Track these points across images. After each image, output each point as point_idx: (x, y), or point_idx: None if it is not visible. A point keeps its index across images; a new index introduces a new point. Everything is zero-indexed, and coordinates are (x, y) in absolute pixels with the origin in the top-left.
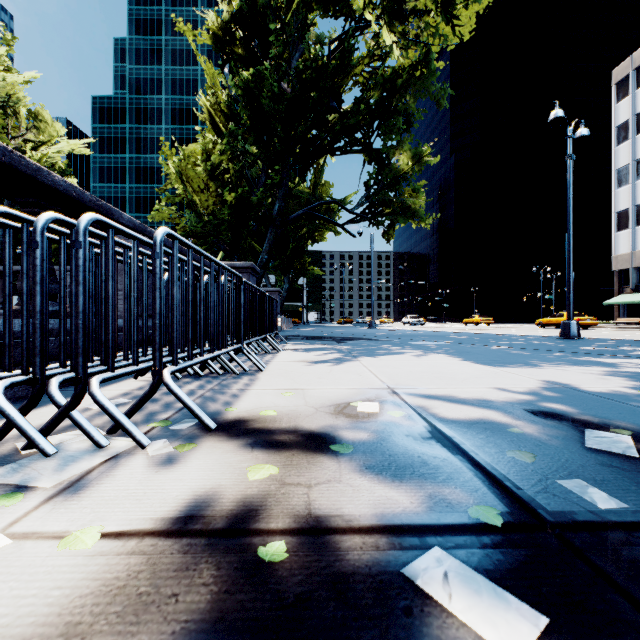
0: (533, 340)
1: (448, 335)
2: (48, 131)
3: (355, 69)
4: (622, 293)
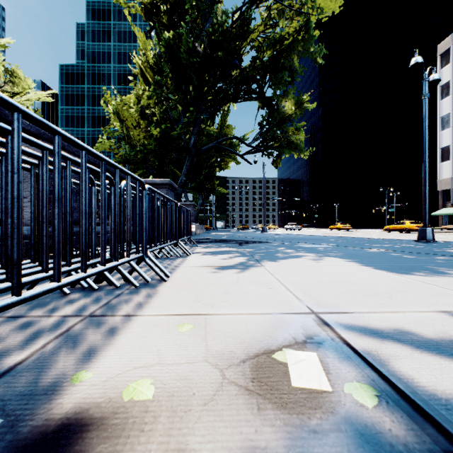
0: (398, 243)
1: (326, 238)
2: (21, 85)
3: (252, 34)
4: (445, 207)
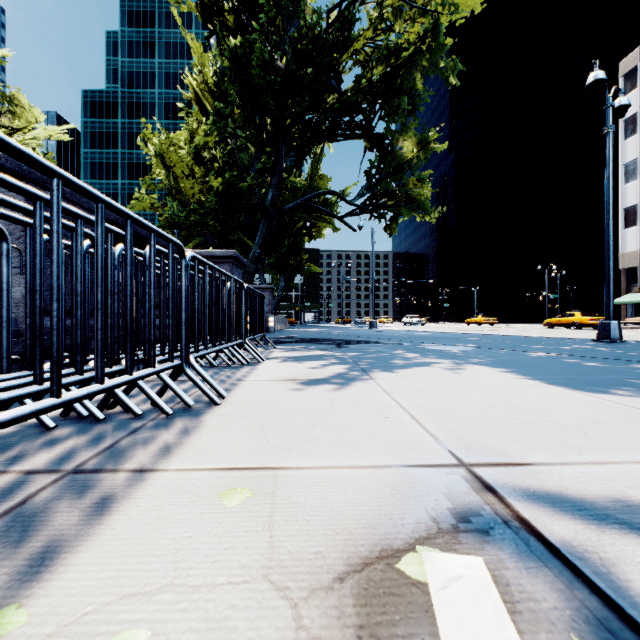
0: (570, 343)
1: (463, 337)
2: (25, 117)
3: (356, 43)
4: (630, 292)
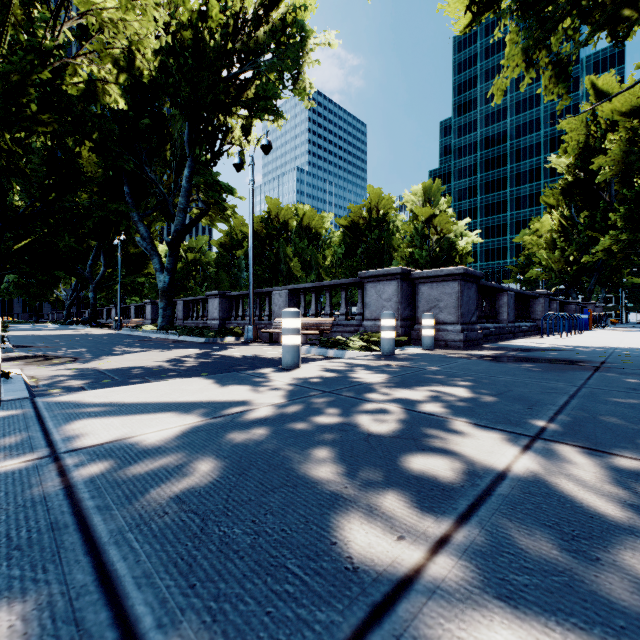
0: None
1: None
2: None
3: None
4: None
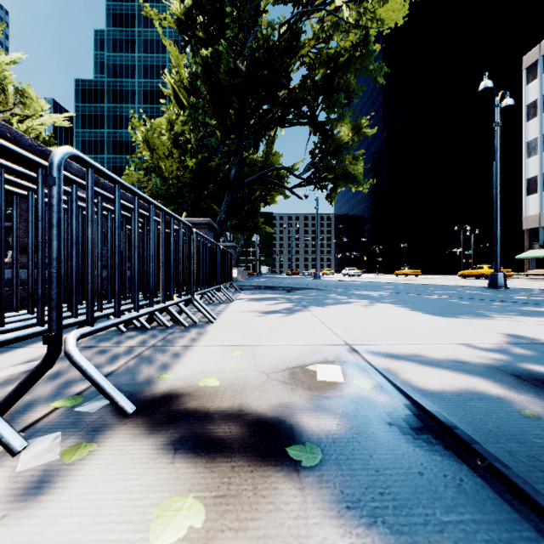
0: (465, 290)
1: (386, 285)
2: (33, 106)
3: (302, 50)
4: (531, 249)
